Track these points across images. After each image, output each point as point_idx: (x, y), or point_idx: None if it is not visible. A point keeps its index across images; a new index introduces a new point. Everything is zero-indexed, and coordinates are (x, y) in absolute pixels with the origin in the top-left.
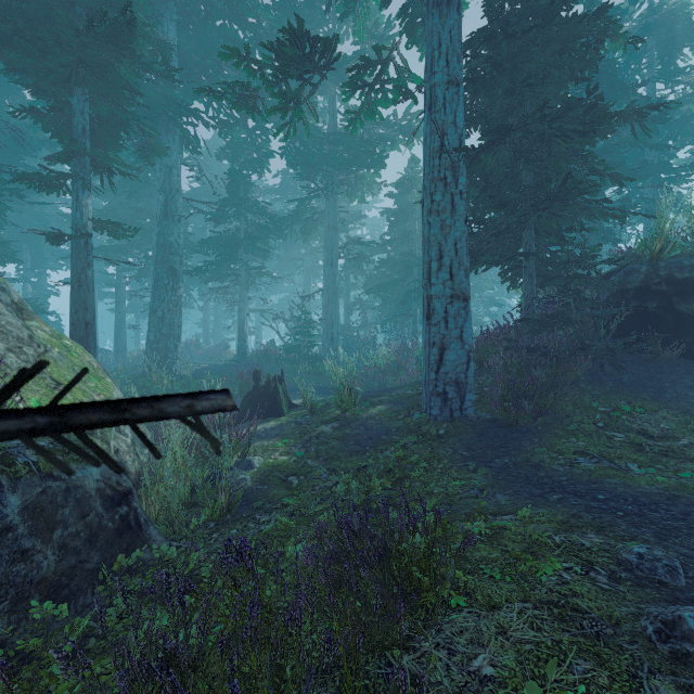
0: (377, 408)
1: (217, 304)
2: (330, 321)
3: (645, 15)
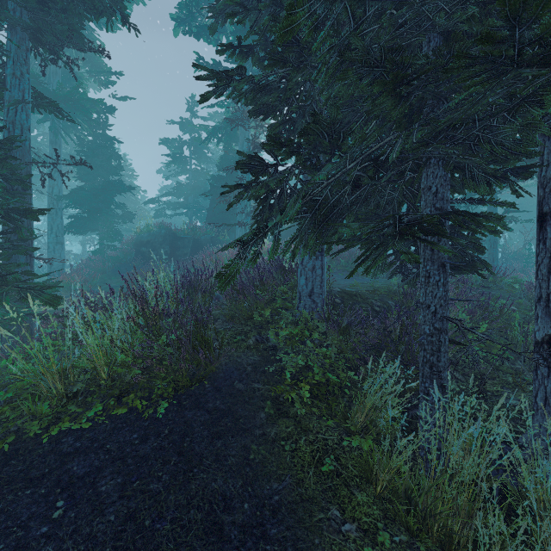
0: None
1: None
2: None
3: None
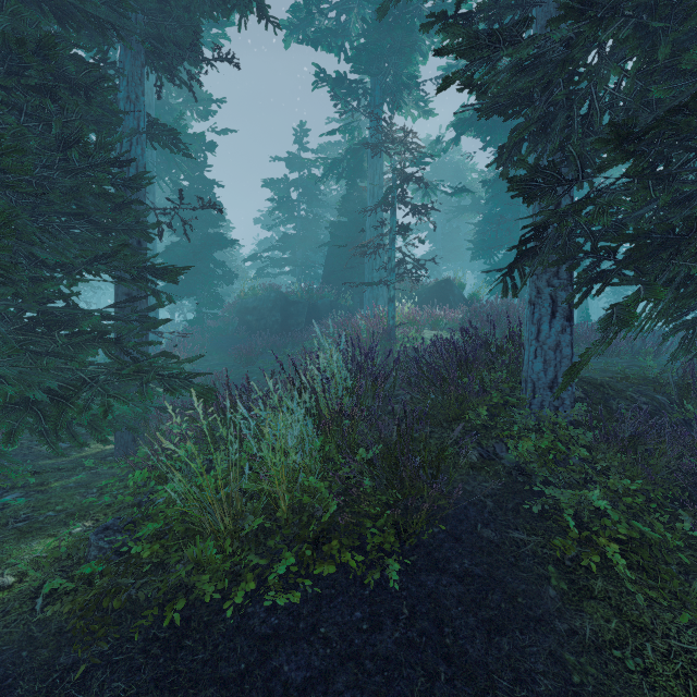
0: None
1: None
2: None
3: (353, 146)
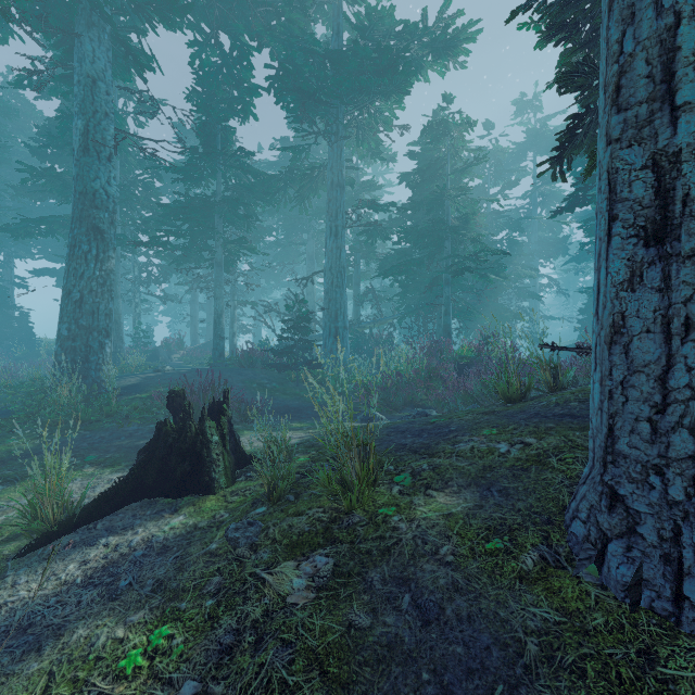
0: (438, 504)
1: (210, 298)
2: (333, 311)
3: None
